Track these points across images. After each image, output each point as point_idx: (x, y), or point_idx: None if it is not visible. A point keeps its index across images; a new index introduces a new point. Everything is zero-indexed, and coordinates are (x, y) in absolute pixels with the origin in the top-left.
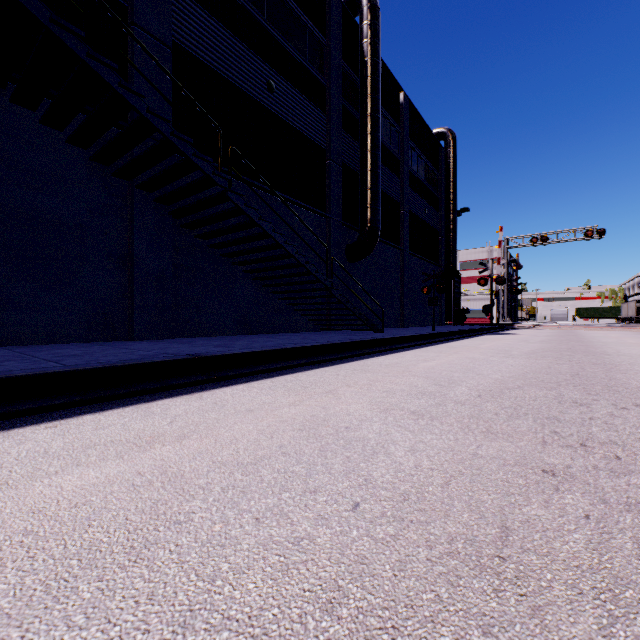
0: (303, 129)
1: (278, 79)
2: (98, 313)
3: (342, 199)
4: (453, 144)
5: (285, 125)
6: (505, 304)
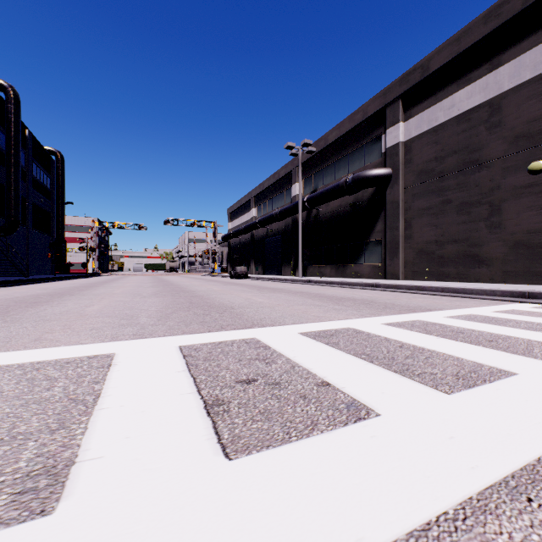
0: None
1: None
2: None
3: None
4: (62, 162)
5: None
6: (97, 261)
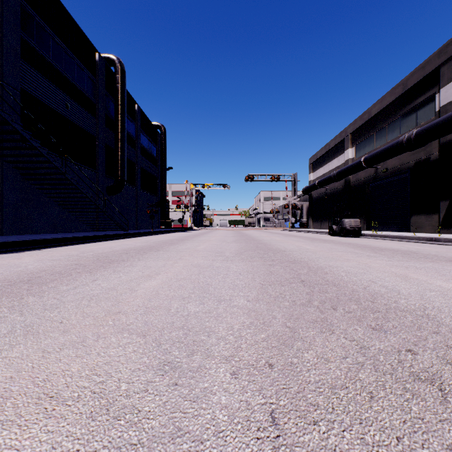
0: (84, 126)
1: (71, 101)
2: None
3: (104, 162)
4: (164, 133)
5: (75, 125)
6: (192, 218)
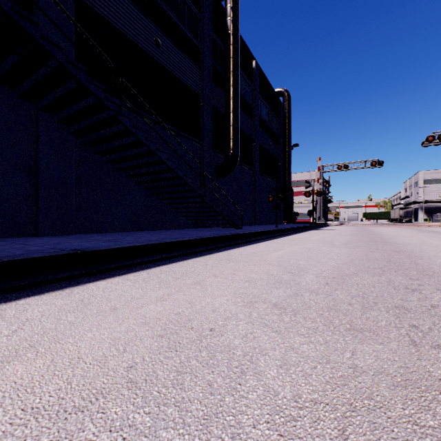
0: (183, 78)
1: (164, 38)
2: (4, 213)
3: (212, 132)
4: (288, 100)
5: (169, 73)
6: (321, 209)
